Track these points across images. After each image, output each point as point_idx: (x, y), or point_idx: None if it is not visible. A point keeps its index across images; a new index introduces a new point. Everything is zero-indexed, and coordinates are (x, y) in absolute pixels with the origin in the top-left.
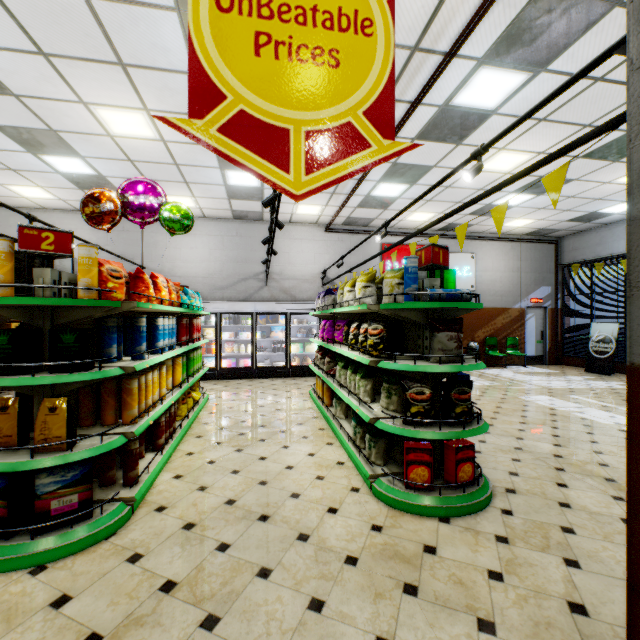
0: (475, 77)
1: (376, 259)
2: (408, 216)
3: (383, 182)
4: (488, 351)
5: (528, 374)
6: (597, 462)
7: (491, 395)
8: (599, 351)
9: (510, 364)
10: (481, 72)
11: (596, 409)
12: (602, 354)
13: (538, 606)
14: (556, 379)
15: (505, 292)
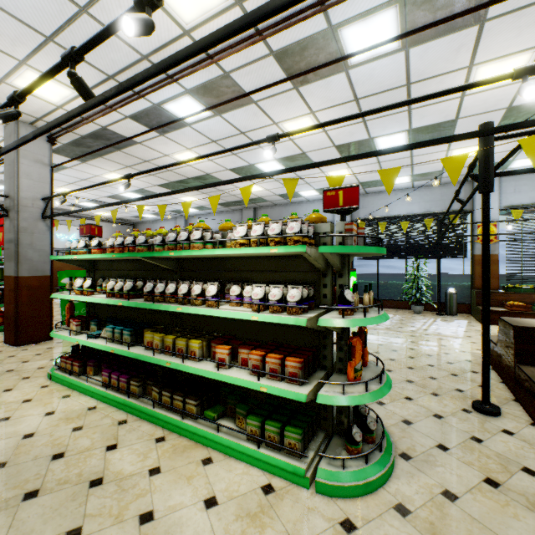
0: None
1: None
2: None
3: None
4: None
5: None
6: None
7: None
8: None
9: None
10: None
11: None
12: None
13: (2, 339)
14: None
15: None
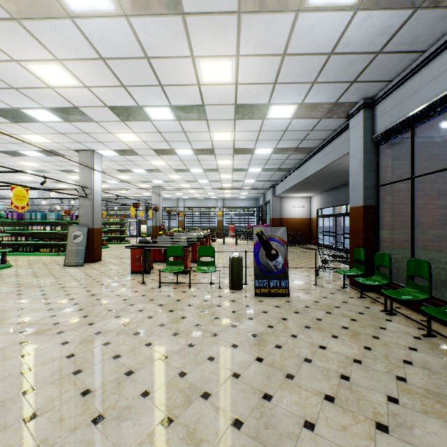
0: None
1: None
2: None
3: None
4: None
5: None
6: None
7: None
8: None
9: None
10: None
11: None
12: None
13: None
14: None
15: None
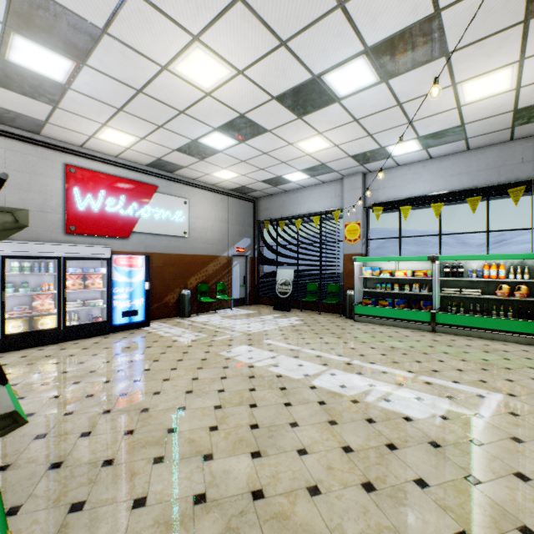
0: None
1: (57, 184)
2: (100, 132)
3: (18, 33)
4: (201, 297)
5: (233, 318)
6: (307, 485)
7: (192, 356)
8: (283, 292)
9: (220, 308)
10: None
11: (287, 356)
12: (284, 294)
13: None
14: (255, 321)
15: (216, 241)
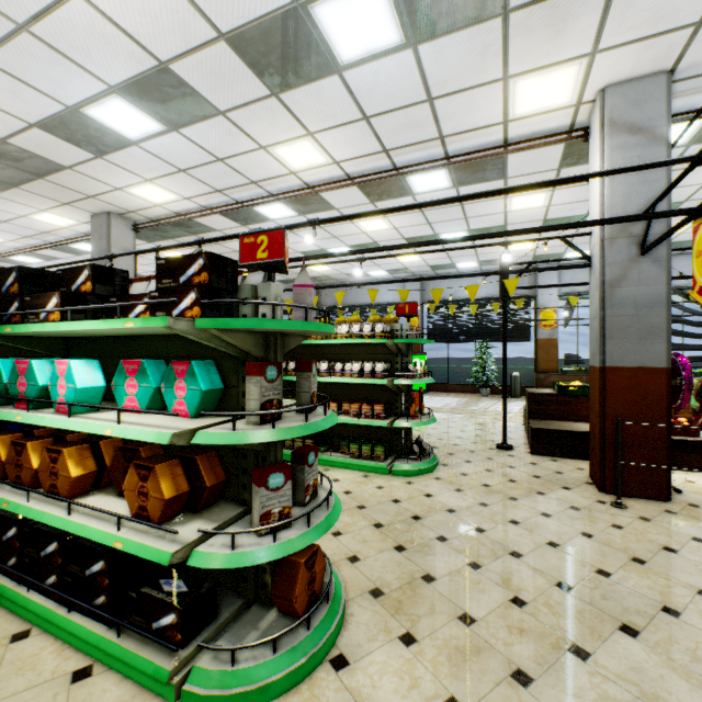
0: (81, 244)
1: None
2: None
3: (23, 256)
4: None
5: None
6: None
7: None
8: None
9: None
10: (83, 244)
11: None
12: None
13: None
14: None
15: None
